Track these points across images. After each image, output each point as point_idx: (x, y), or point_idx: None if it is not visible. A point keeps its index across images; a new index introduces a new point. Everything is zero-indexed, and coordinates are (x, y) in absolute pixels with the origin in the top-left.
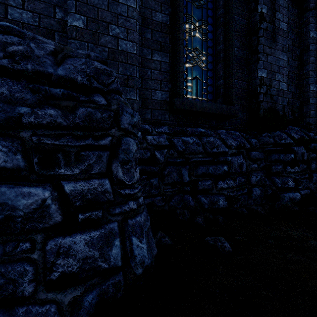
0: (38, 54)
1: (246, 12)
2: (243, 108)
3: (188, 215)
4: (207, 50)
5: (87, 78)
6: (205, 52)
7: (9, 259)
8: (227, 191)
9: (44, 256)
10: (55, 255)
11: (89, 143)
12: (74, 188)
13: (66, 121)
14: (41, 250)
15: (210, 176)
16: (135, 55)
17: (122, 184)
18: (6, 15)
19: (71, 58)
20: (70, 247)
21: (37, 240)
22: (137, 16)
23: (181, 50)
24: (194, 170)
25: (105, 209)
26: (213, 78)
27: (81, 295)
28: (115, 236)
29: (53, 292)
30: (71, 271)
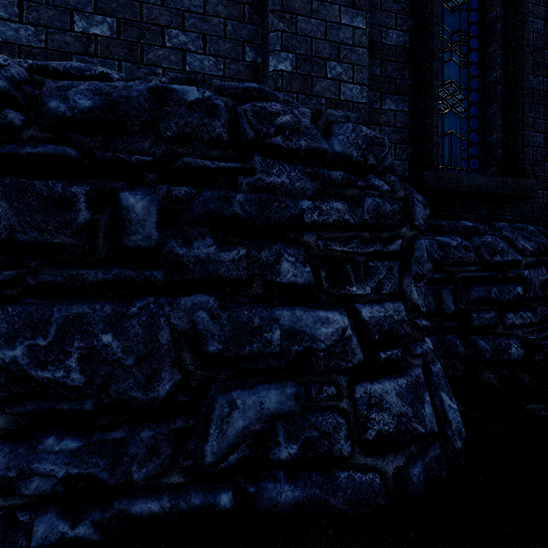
0: (306, 124)
1: (543, 6)
2: (538, 181)
3: (462, 369)
4: (468, 83)
5: (360, 152)
6: (465, 87)
7: (314, 407)
8: (521, 331)
9: (354, 407)
10: (366, 407)
11: (378, 249)
12: (371, 315)
13: (353, 218)
14: (348, 398)
15: (492, 304)
16: (365, 105)
17: (416, 312)
18: (184, 66)
19: (334, 125)
20: (381, 397)
21: (342, 385)
22: (367, 42)
23: (435, 89)
24: (464, 293)
25: (403, 348)
26: (479, 130)
27: (405, 466)
28: (423, 388)
29: (371, 457)
30: (387, 431)
